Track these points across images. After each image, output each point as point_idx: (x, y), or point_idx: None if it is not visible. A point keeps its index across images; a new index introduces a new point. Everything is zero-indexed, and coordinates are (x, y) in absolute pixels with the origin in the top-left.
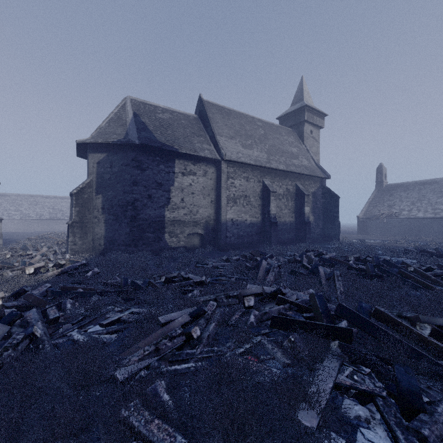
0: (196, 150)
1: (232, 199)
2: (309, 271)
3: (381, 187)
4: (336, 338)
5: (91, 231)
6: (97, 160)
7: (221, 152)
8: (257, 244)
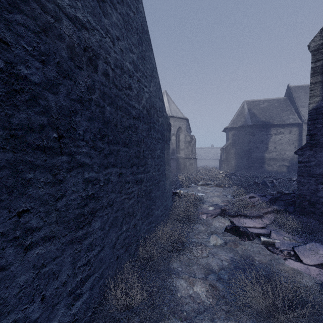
0: (284, 120)
1: None
2: None
3: None
4: None
5: (230, 163)
6: (232, 133)
7: (302, 119)
8: None
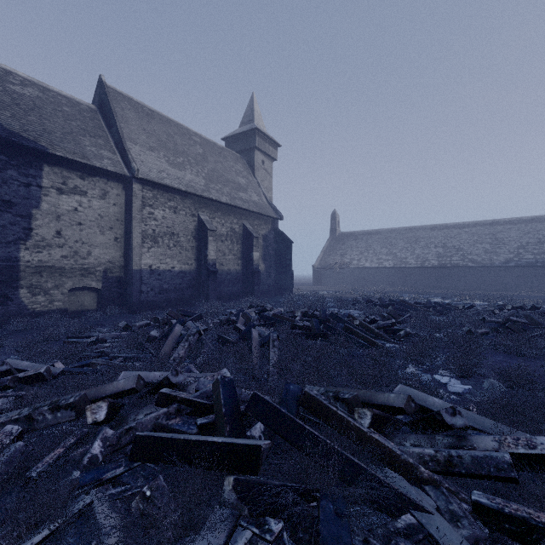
0: (87, 156)
1: (151, 237)
2: (241, 336)
3: (334, 235)
4: (235, 466)
5: None
6: None
7: (132, 166)
8: (190, 301)
